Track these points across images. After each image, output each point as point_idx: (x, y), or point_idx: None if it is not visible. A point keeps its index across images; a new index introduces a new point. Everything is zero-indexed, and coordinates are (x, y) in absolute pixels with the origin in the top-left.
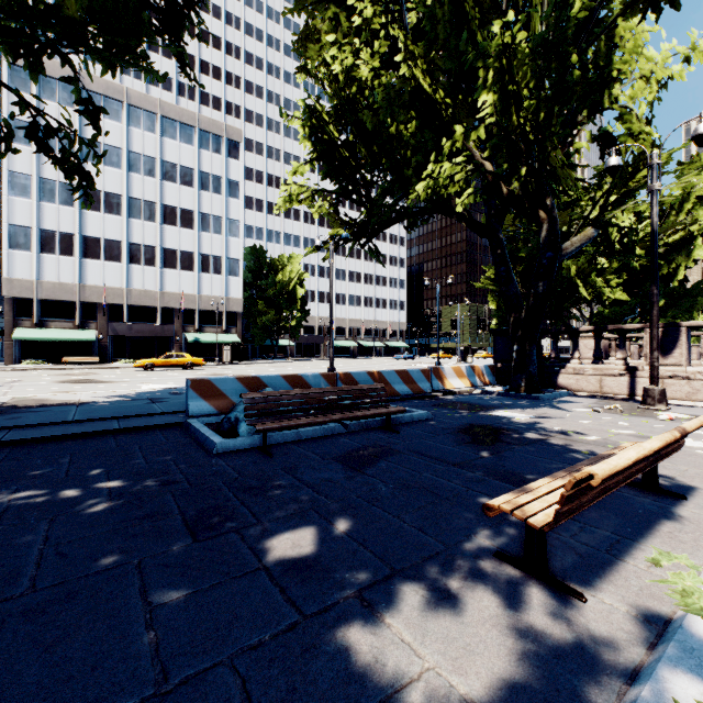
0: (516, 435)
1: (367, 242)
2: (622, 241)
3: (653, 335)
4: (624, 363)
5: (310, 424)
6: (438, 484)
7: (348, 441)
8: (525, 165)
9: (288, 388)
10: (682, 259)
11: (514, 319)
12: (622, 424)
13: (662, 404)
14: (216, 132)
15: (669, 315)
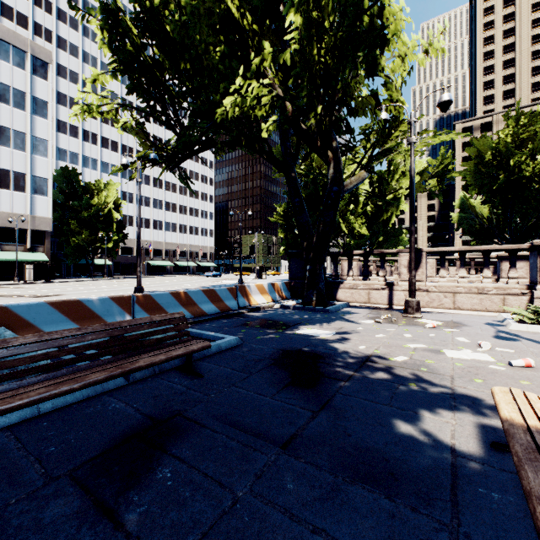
0: (333, 363)
1: (176, 165)
2: (379, 186)
3: (411, 258)
4: (384, 279)
5: (37, 402)
6: (270, 534)
7: (123, 406)
8: (321, 103)
9: (59, 318)
10: (394, 211)
11: (307, 242)
12: (407, 336)
13: (419, 313)
14: (19, 45)
15: (385, 247)
